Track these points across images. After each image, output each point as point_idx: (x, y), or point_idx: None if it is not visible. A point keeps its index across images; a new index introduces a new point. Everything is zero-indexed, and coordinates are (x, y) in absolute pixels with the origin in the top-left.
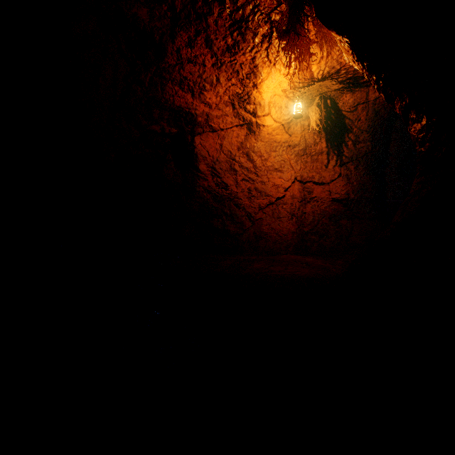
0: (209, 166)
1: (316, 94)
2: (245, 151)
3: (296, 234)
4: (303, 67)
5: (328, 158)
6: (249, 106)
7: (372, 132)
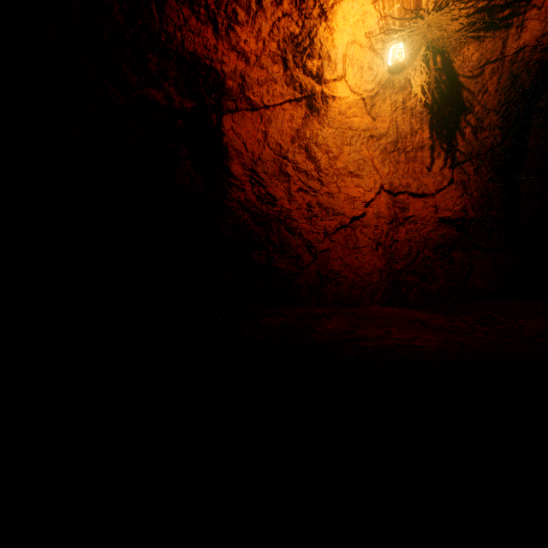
0: (246, 168)
1: (421, 43)
2: (303, 144)
3: (384, 274)
4: None
5: (432, 156)
6: (312, 63)
7: (504, 113)
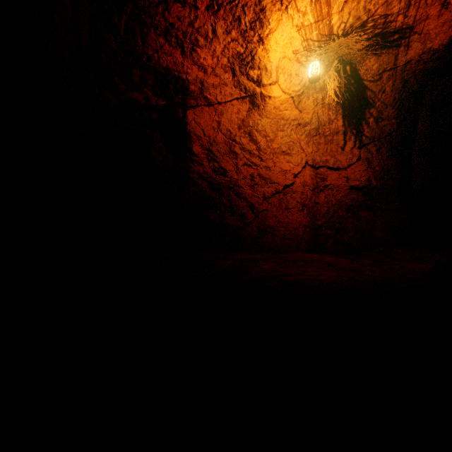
0: (204, 148)
1: (334, 57)
2: (247, 130)
3: (308, 228)
4: (321, 16)
5: (345, 139)
6: (253, 72)
7: (398, 107)
